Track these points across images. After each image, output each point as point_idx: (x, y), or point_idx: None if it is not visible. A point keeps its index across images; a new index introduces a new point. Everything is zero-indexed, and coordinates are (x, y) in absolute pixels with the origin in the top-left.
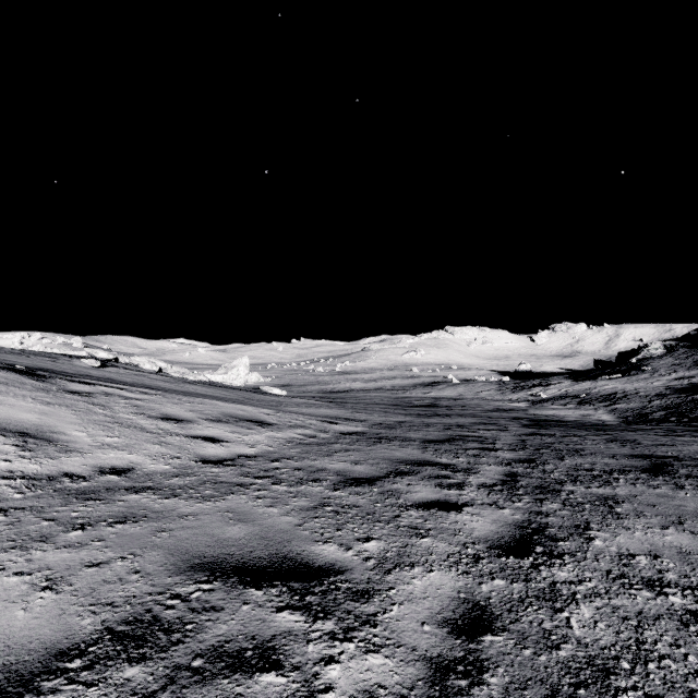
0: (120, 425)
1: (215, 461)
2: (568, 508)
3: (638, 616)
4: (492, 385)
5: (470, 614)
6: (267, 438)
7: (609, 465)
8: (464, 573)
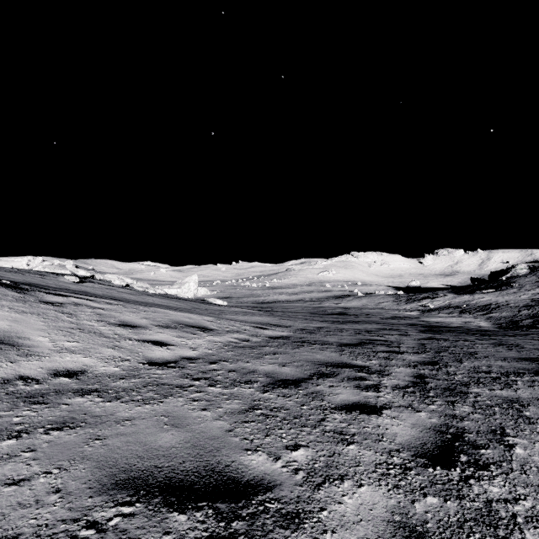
0: (81, 331)
1: (160, 363)
2: (480, 411)
3: None
4: (389, 298)
5: None
6: (208, 342)
7: (503, 367)
8: (394, 487)
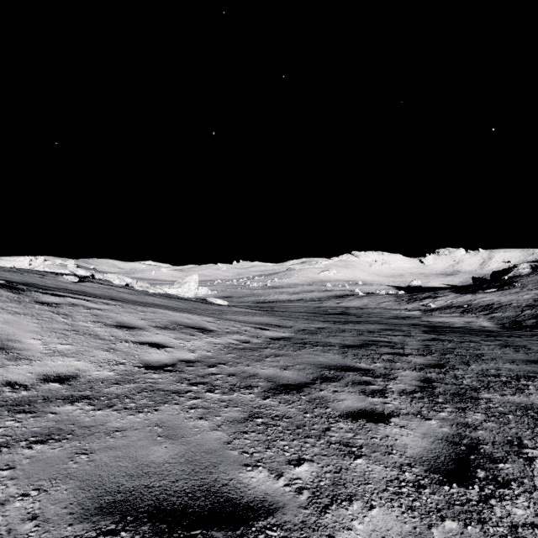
0: (76, 333)
1: (157, 367)
2: (493, 420)
3: None
4: (390, 297)
5: None
6: (207, 344)
7: (512, 370)
8: (408, 509)
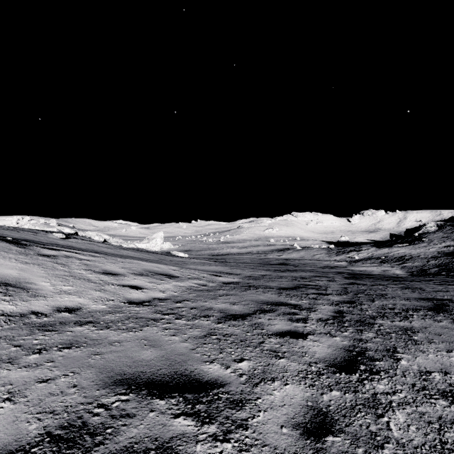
0: (74, 278)
1: (137, 303)
2: (380, 336)
3: (439, 421)
4: (323, 250)
5: (316, 419)
6: (173, 287)
7: (405, 305)
8: (310, 385)
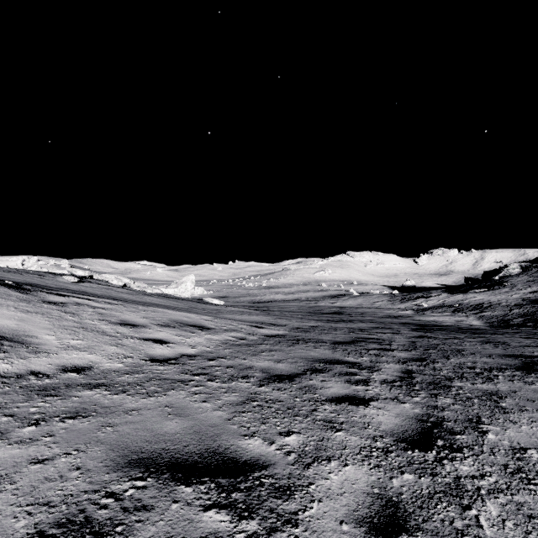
0: (85, 330)
1: (161, 360)
2: (460, 403)
3: None
4: (384, 297)
5: (385, 511)
6: (206, 340)
7: (487, 363)
8: (375, 467)
